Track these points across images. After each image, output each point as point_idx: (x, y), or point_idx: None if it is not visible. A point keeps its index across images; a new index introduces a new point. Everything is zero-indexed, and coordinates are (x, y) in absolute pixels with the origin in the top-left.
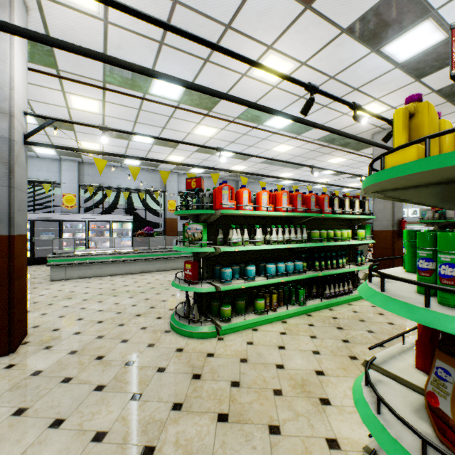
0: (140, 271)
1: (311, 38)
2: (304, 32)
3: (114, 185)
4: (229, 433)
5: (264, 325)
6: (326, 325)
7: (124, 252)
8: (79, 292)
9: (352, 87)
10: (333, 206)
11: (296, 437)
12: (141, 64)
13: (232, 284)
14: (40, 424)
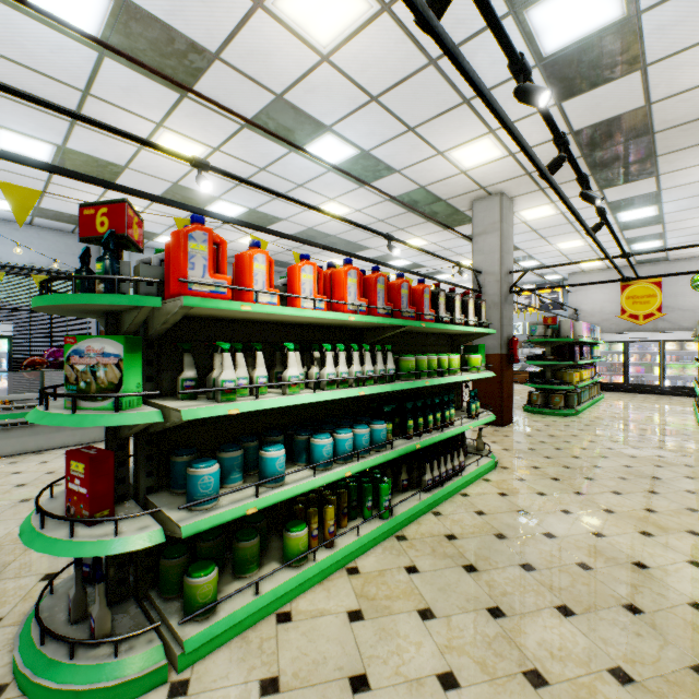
0: (11, 453)
1: None
2: None
3: None
4: None
5: (308, 592)
6: (443, 565)
7: None
8: None
9: (461, 94)
10: (438, 308)
11: None
12: None
13: (221, 508)
14: None
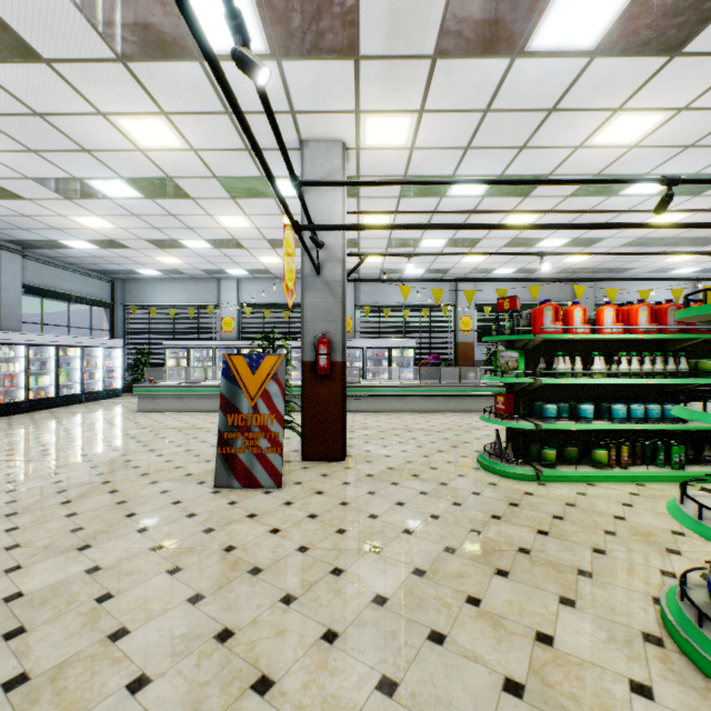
0: (429, 410)
1: (689, 81)
2: (675, 78)
3: (392, 302)
4: (548, 541)
5: (606, 482)
6: None
7: (410, 385)
8: (372, 424)
9: None
10: None
11: (623, 560)
12: (441, 172)
13: (557, 424)
14: (388, 501)
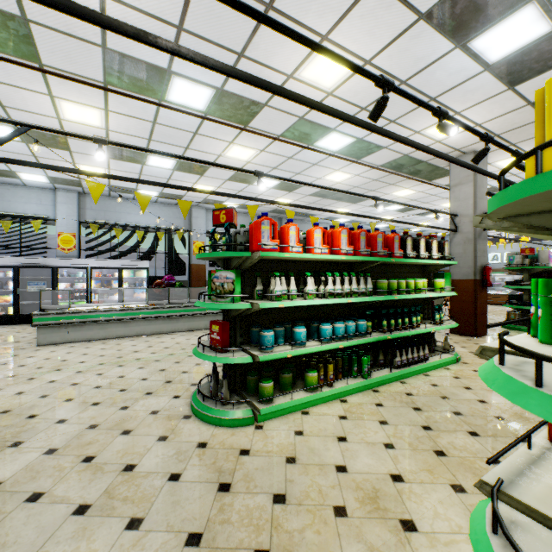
0: (156, 332)
1: (378, 26)
2: (370, 17)
3: (125, 222)
4: None
5: (318, 405)
6: (399, 405)
7: (135, 308)
8: (73, 361)
9: (428, 96)
10: (405, 248)
11: None
12: (153, 58)
13: (275, 352)
14: None
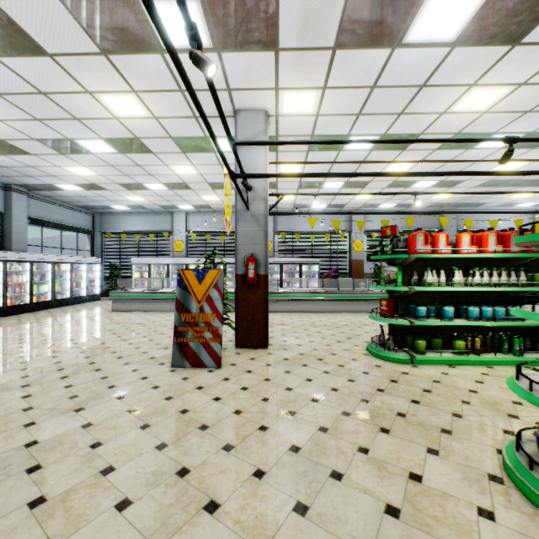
0: (330, 311)
1: (526, 63)
2: (516, 62)
3: (302, 229)
4: (419, 408)
5: (464, 365)
6: None
7: (316, 292)
8: (287, 321)
9: None
10: None
11: (475, 422)
12: (339, 132)
13: (427, 321)
14: (300, 378)
